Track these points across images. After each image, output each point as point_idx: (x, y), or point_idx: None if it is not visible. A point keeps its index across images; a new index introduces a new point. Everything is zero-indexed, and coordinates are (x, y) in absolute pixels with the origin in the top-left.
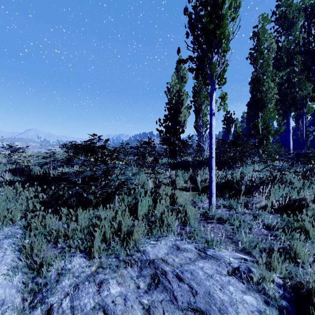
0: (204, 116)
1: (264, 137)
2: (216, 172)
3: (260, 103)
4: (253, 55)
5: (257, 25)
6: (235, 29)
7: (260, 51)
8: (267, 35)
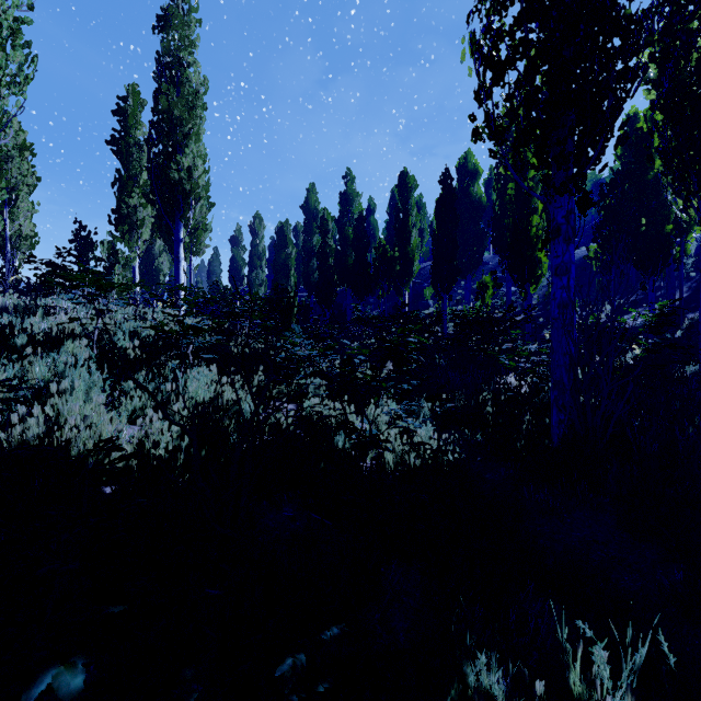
0: (17, 219)
1: (111, 266)
2: (11, 297)
3: (127, 223)
4: (118, 142)
5: (124, 98)
6: (20, 108)
7: (128, 142)
8: (141, 122)
